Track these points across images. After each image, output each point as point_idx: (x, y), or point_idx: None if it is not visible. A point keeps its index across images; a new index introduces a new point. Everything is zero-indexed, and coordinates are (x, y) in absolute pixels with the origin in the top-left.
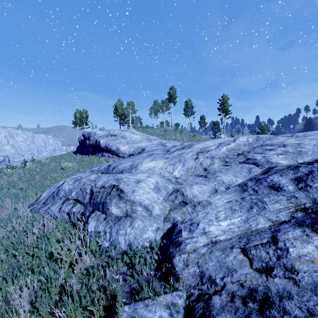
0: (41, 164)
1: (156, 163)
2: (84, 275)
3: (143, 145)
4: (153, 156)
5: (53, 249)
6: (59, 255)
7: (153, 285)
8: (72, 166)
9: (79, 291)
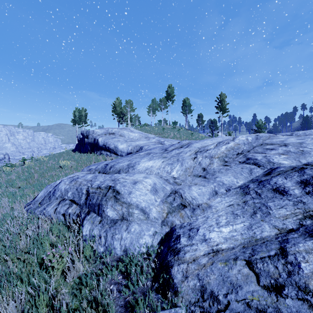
0: (40, 162)
1: (154, 163)
2: (76, 283)
3: (141, 144)
4: (151, 155)
5: (44, 255)
6: (51, 261)
7: (150, 299)
8: (71, 164)
9: (70, 303)
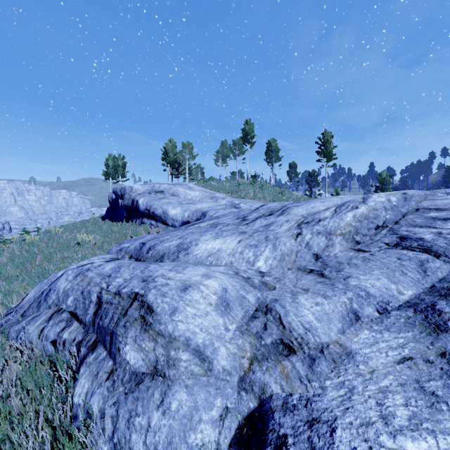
0: (50, 235)
1: (224, 243)
2: None
3: (204, 207)
4: (219, 229)
5: None
6: None
7: None
8: (94, 239)
9: None
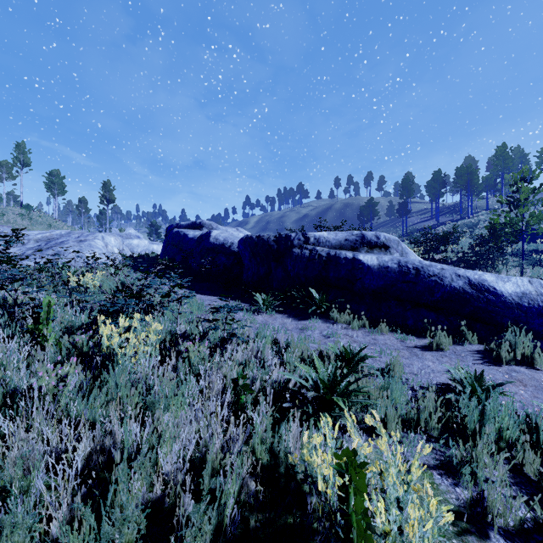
0: None
1: None
2: None
3: None
4: None
5: None
6: None
7: None
8: None
9: None
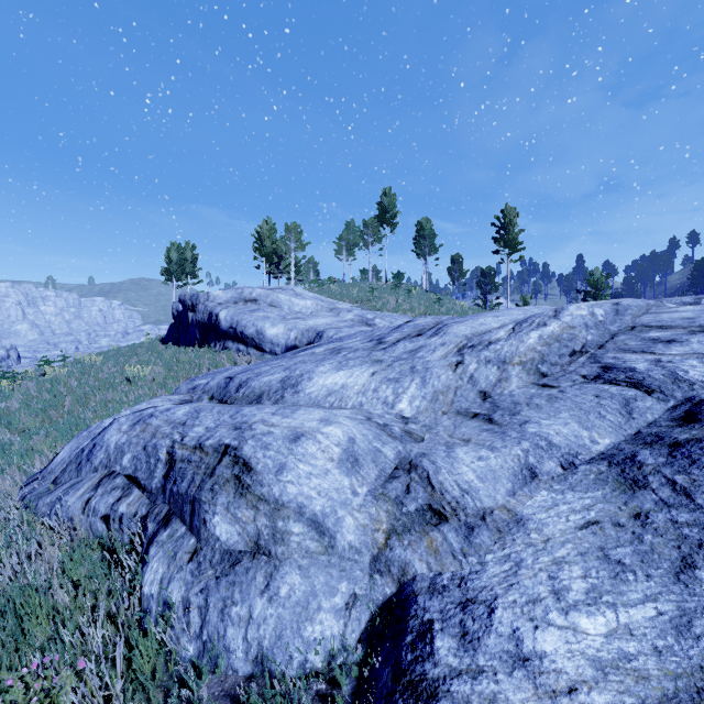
0: (83, 367)
1: (350, 376)
2: None
3: (320, 324)
4: (343, 356)
5: None
6: None
7: None
8: (152, 373)
9: None
